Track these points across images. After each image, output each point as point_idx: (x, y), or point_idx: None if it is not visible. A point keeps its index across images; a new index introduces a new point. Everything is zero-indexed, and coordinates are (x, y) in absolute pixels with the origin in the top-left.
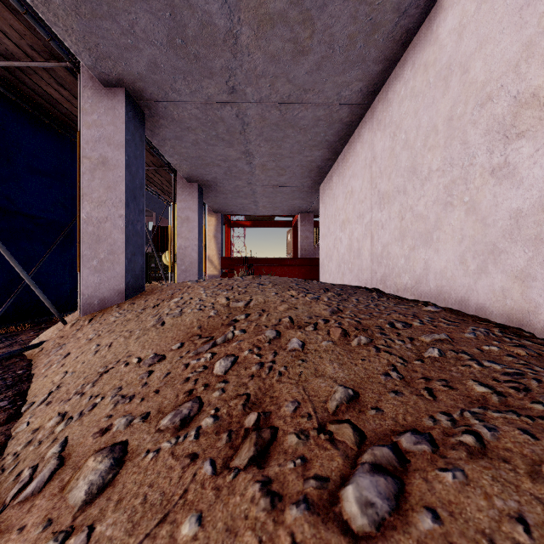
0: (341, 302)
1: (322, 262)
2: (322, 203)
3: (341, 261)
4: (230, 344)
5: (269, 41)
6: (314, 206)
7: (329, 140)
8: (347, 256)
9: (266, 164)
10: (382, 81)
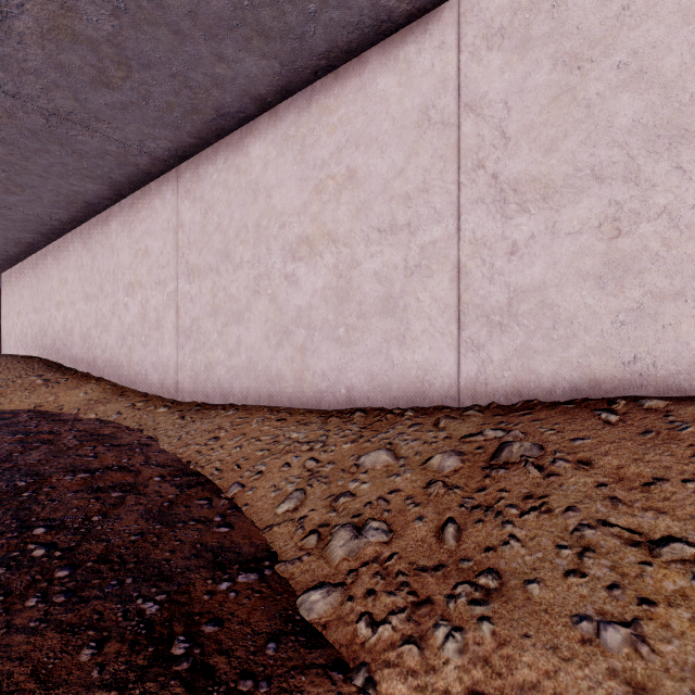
0: None
1: (4, 338)
2: (4, 289)
3: (17, 339)
4: None
5: None
6: None
7: (4, 259)
8: (21, 336)
9: None
10: (33, 252)
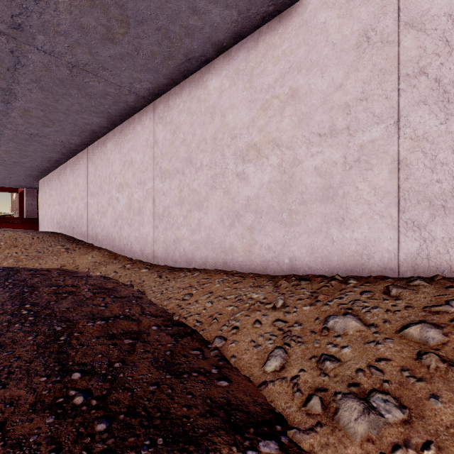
0: (36, 234)
1: (40, 221)
2: (40, 191)
3: (48, 222)
4: (3, 241)
5: (10, 155)
6: (37, 187)
7: (40, 171)
8: (50, 220)
9: (1, 170)
10: (58, 166)
